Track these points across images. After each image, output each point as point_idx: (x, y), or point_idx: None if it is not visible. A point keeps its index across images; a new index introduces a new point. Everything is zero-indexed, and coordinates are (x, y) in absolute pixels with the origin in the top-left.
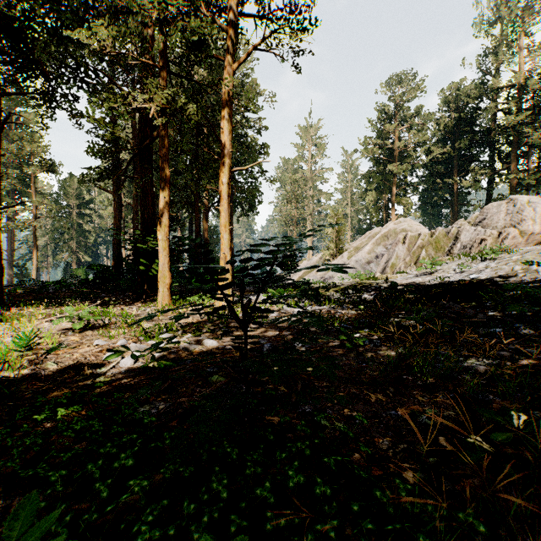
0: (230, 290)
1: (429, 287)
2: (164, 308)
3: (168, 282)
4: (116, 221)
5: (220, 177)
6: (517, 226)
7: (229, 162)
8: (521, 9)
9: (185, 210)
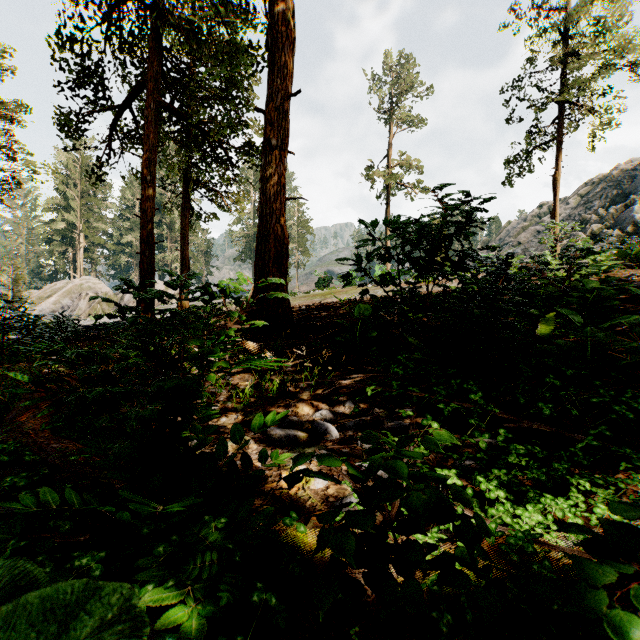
0: None
1: (90, 326)
2: None
3: None
4: None
5: None
6: None
7: None
8: None
9: None
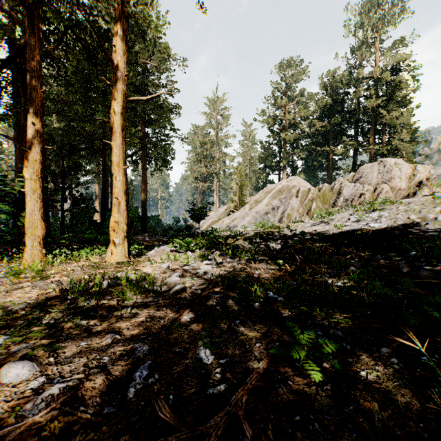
0: (125, 242)
1: (335, 236)
2: (22, 270)
3: (40, 234)
4: (18, 168)
5: (111, 105)
6: (388, 183)
7: (123, 88)
8: (379, 18)
9: (93, 159)
